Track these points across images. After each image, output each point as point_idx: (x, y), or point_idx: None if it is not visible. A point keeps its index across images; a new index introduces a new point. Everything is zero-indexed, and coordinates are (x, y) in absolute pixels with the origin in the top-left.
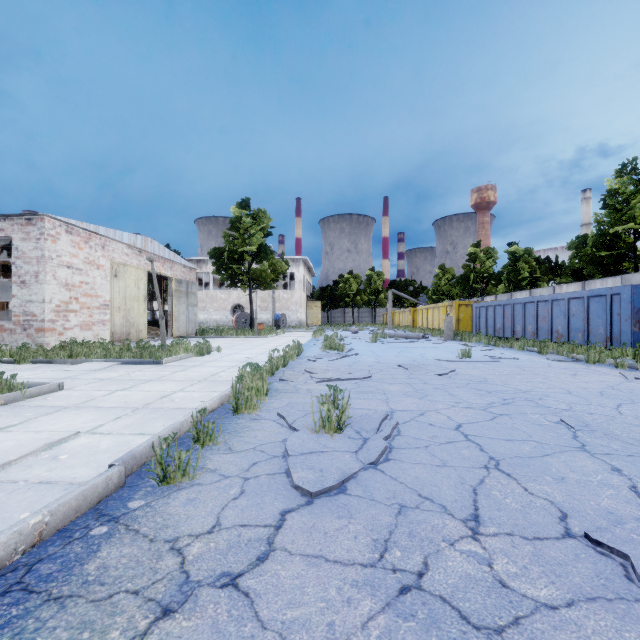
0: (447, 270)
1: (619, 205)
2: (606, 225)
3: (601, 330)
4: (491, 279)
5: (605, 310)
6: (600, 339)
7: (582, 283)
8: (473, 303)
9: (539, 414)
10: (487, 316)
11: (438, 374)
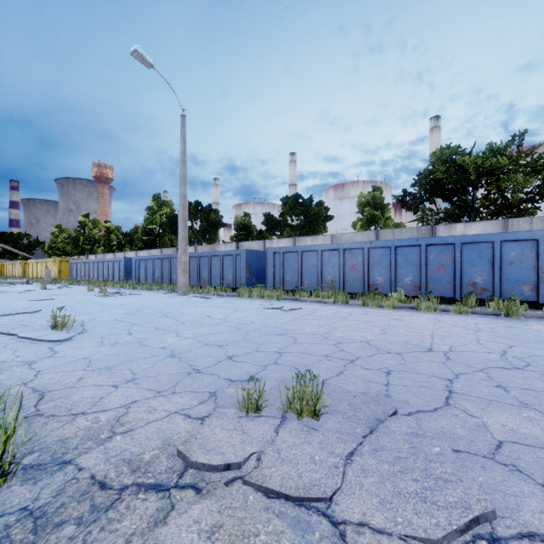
0: (64, 230)
1: (152, 215)
2: (147, 224)
3: (117, 275)
4: (96, 243)
5: (118, 267)
6: (117, 279)
7: (136, 252)
8: (70, 260)
9: (47, 295)
10: (77, 269)
11: (20, 292)
